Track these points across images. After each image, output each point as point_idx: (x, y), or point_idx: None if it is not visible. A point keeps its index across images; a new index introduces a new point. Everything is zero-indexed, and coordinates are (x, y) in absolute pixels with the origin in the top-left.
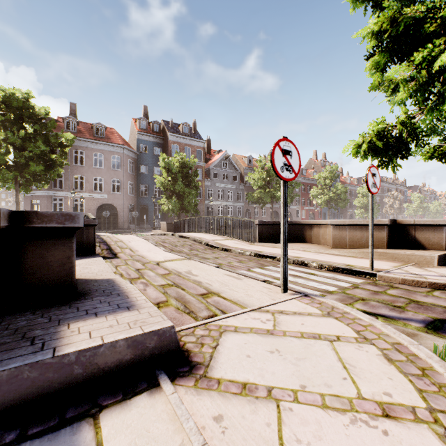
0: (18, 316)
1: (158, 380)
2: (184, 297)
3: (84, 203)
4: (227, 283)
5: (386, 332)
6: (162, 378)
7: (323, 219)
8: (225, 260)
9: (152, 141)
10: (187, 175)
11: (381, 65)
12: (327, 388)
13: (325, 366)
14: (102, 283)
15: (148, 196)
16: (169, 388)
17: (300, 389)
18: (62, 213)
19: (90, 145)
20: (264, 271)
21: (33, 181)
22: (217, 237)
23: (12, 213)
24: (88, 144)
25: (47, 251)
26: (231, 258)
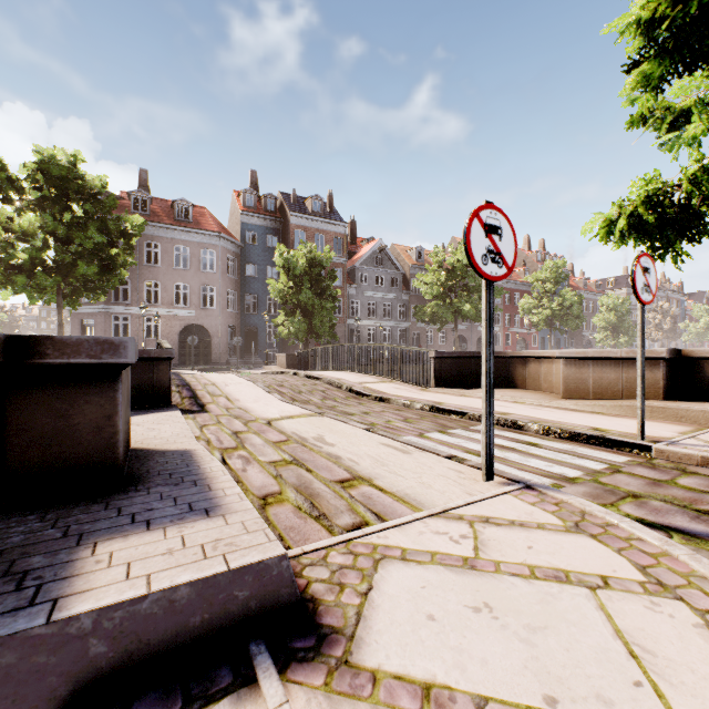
0: (14, 522)
1: (254, 669)
2: (310, 486)
3: (160, 323)
4: (385, 460)
5: (701, 571)
6: (261, 663)
7: (540, 348)
8: (380, 418)
9: (265, 225)
10: (319, 279)
11: (654, 78)
12: (603, 708)
13: (591, 648)
14: (173, 458)
15: (257, 313)
16: (275, 691)
17: (544, 708)
18: (97, 339)
19: (169, 233)
20: (448, 438)
21: (84, 290)
22: (366, 378)
23: (10, 340)
24: (167, 232)
25: (72, 405)
26: (391, 413)
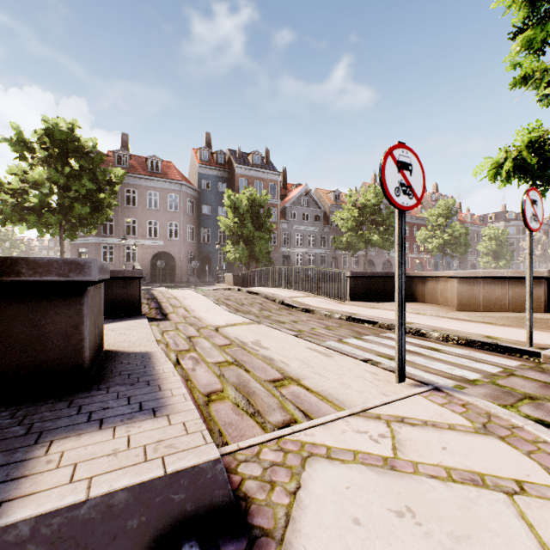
0: None
1: None
2: (247, 385)
3: (137, 251)
4: (311, 362)
5: None
6: None
7: (433, 269)
8: (306, 326)
9: (216, 175)
10: (258, 216)
11: (537, 42)
12: None
13: None
14: (134, 359)
15: (210, 243)
16: None
17: None
18: (65, 260)
19: (143, 182)
20: (362, 343)
21: (79, 226)
22: (295, 293)
23: None
24: (142, 181)
25: (44, 316)
26: (315, 322)
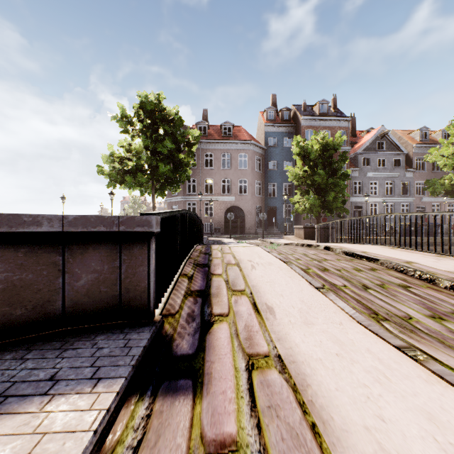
0: None
1: None
2: None
3: (213, 206)
4: None
5: None
6: None
7: None
8: None
9: (281, 131)
10: (331, 161)
11: None
12: None
13: None
14: None
15: (276, 196)
16: None
17: None
18: None
19: (218, 146)
20: None
21: (166, 185)
22: (450, 261)
23: None
24: (217, 145)
25: None
26: None
